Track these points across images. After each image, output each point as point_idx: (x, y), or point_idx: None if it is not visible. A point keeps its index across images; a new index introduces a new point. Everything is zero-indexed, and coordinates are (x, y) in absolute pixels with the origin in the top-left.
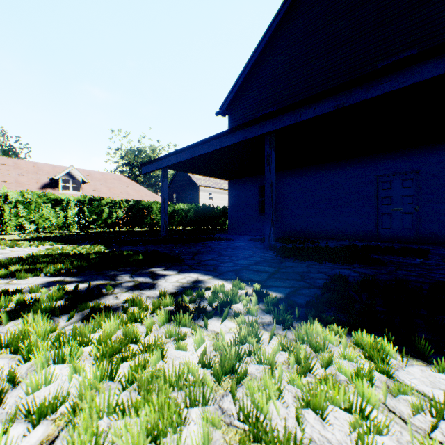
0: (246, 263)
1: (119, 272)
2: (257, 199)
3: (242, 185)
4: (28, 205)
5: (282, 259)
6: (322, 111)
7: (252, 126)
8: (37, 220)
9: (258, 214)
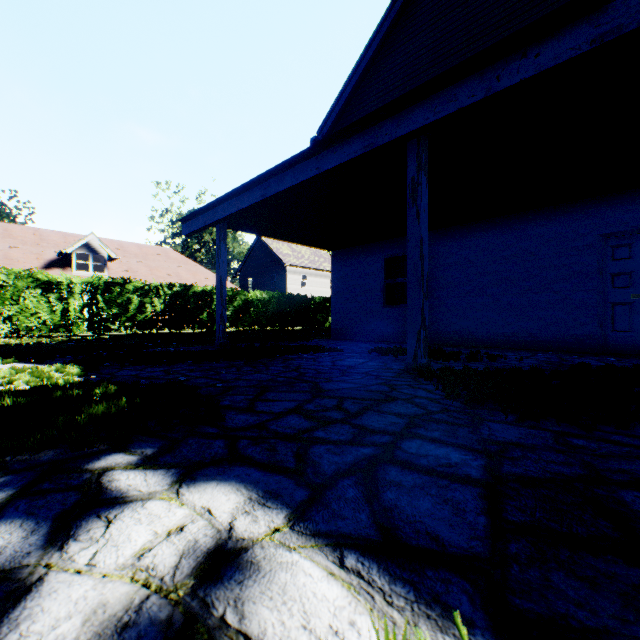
0: (385, 426)
1: None
2: (380, 280)
3: (354, 258)
4: None
5: (469, 410)
6: (559, 57)
7: (384, 120)
8: (15, 316)
9: (381, 306)
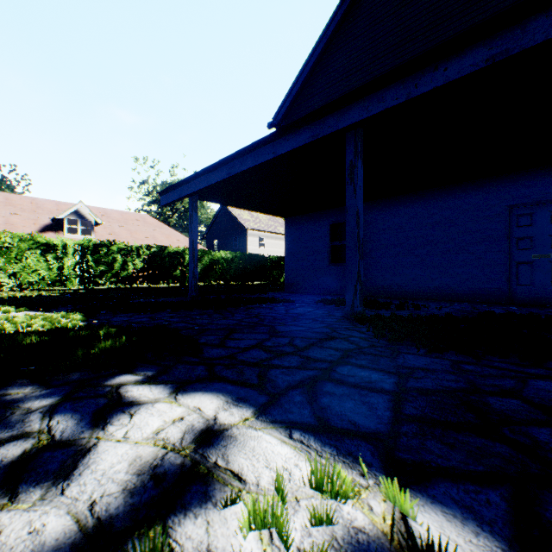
0: (325, 356)
1: (40, 392)
2: (326, 243)
3: (304, 224)
4: (5, 252)
5: (391, 346)
6: (462, 72)
7: (327, 115)
8: (19, 273)
9: (327, 264)
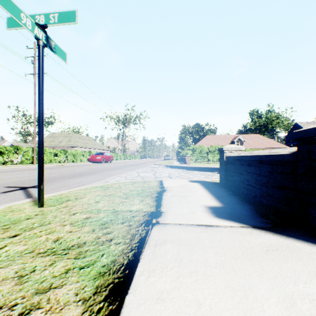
0: None
1: None
2: None
3: None
4: None
5: None
6: None
7: None
8: None
9: None
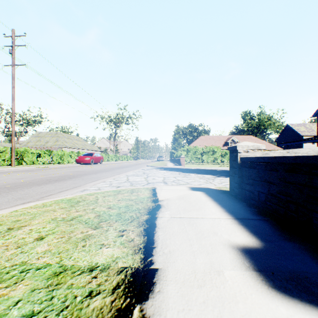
0: None
1: None
2: None
3: None
4: None
5: None
6: None
7: (314, 139)
8: None
9: None
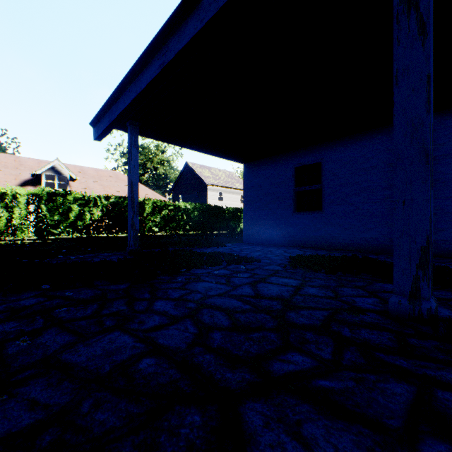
0: None
1: None
2: (290, 188)
3: (265, 168)
4: None
5: None
6: None
7: None
8: None
9: (292, 213)
